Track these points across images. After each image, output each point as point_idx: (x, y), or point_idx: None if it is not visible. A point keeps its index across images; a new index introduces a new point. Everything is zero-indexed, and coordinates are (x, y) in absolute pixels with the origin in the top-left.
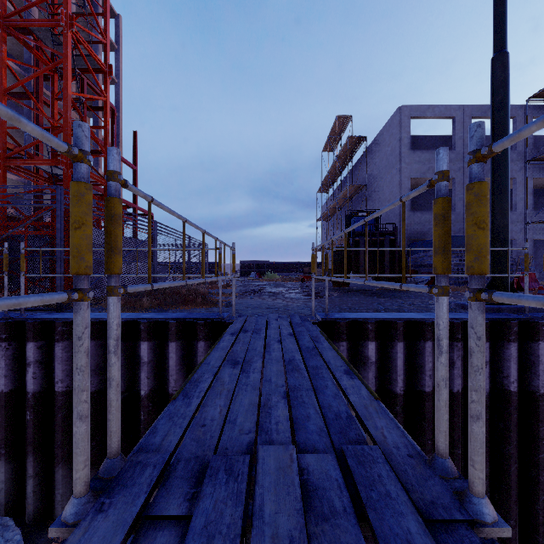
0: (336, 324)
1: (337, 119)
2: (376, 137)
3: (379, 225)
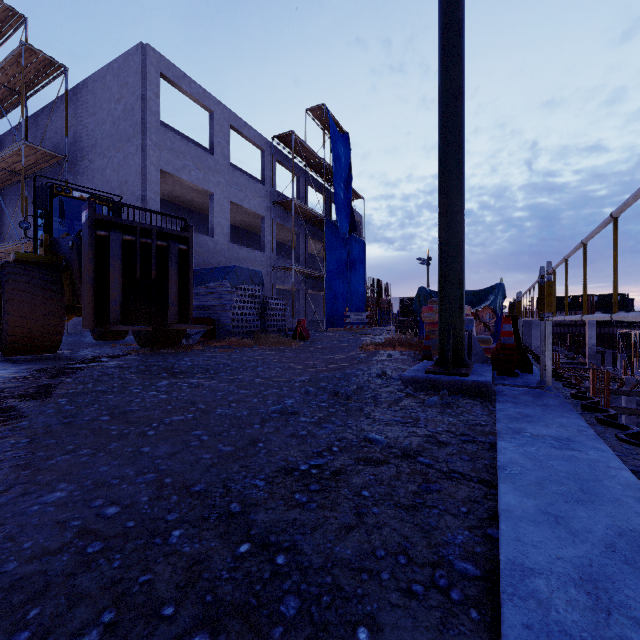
0: None
1: None
2: (90, 79)
3: None
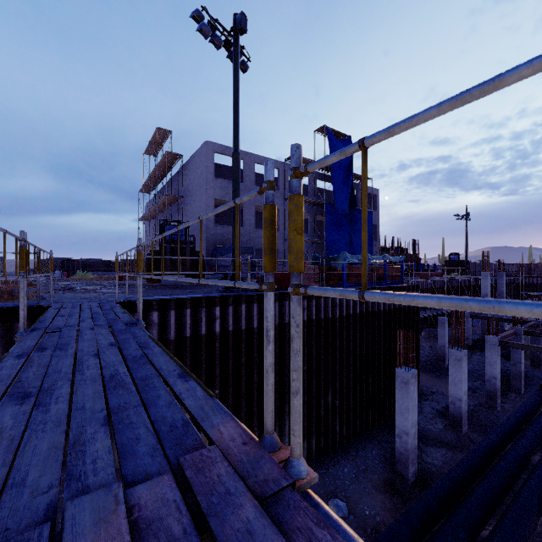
0: (132, 303)
1: (158, 130)
2: (191, 158)
3: (193, 232)
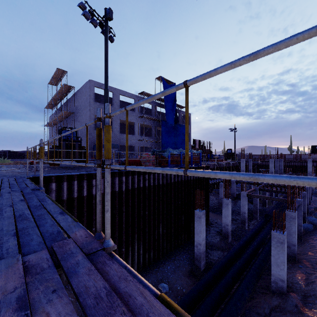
0: (38, 178)
1: (58, 70)
2: (80, 89)
3: (81, 134)
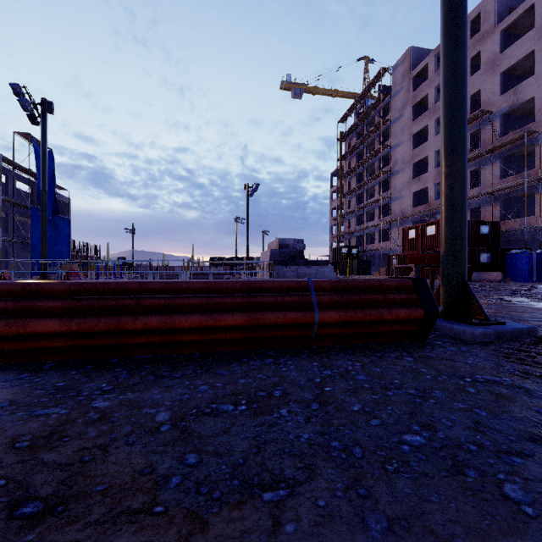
0: None
1: None
2: None
3: None
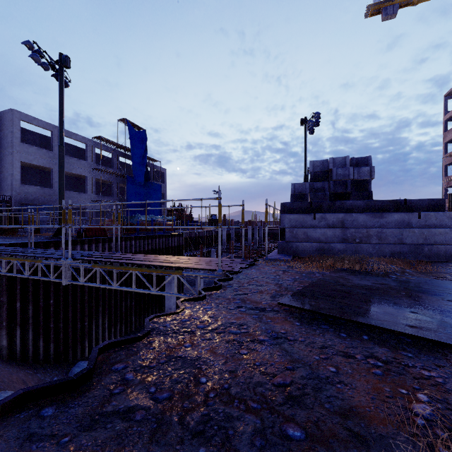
0: None
1: None
2: None
3: None
